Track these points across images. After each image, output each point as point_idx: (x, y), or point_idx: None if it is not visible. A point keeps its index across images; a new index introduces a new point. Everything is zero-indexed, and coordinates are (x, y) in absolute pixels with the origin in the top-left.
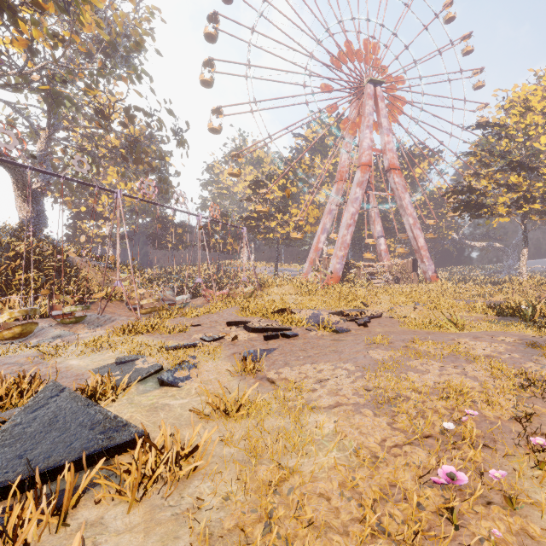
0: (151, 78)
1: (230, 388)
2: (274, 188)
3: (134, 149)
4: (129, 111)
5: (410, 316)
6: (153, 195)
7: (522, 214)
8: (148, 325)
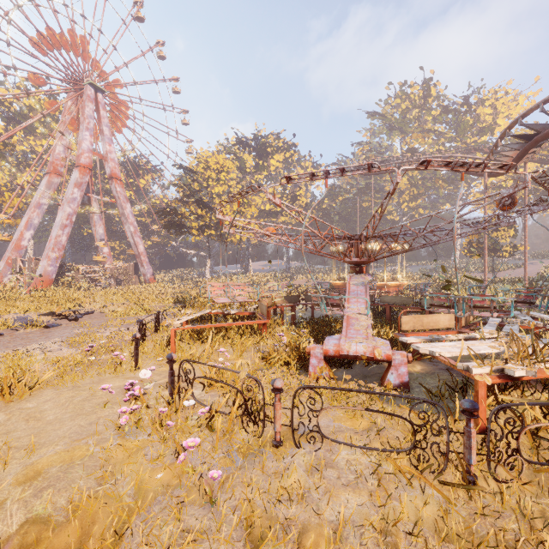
0: None
1: None
2: None
3: None
4: None
5: (119, 310)
6: None
7: (207, 236)
8: None
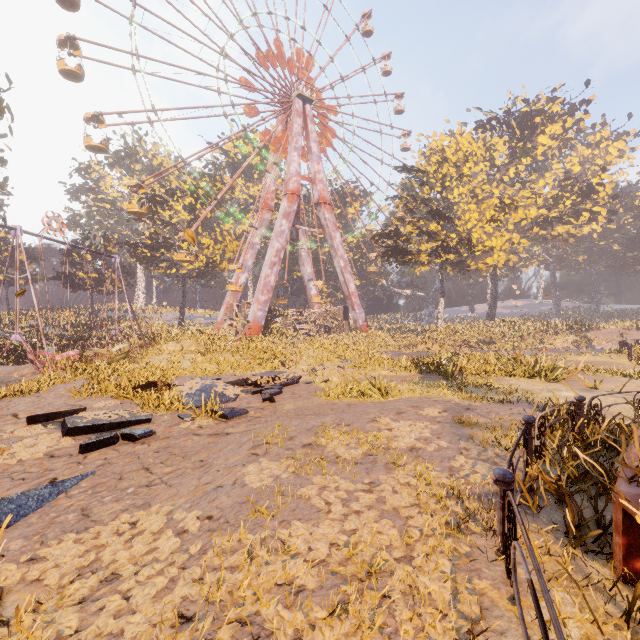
0: None
1: None
2: (178, 208)
3: None
4: None
5: (333, 380)
6: None
7: (440, 264)
8: None
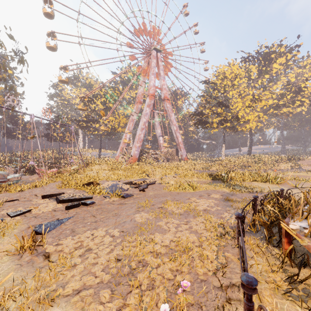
0: None
1: None
2: (98, 103)
3: None
4: None
5: (171, 182)
6: None
7: (223, 128)
8: None
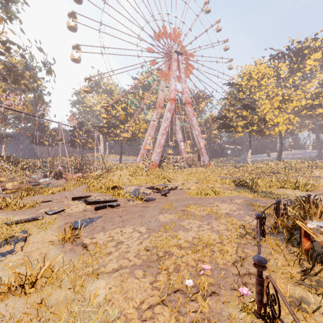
0: (20, 21)
1: (47, 257)
2: (119, 109)
3: (12, 73)
4: (5, 43)
5: (192, 188)
6: (19, 106)
7: (249, 132)
8: (1, 204)
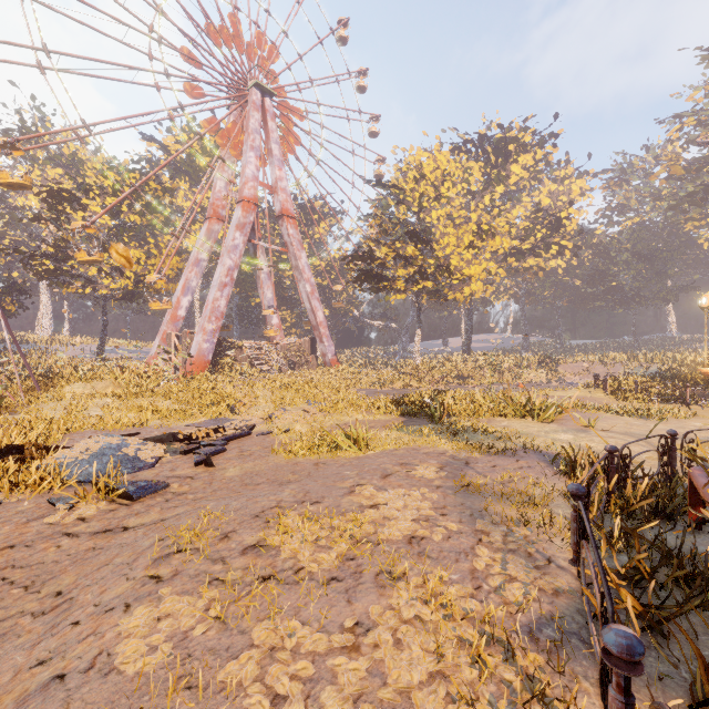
0: None
1: None
2: (94, 209)
3: None
4: None
5: (296, 428)
6: None
7: (417, 292)
8: None
